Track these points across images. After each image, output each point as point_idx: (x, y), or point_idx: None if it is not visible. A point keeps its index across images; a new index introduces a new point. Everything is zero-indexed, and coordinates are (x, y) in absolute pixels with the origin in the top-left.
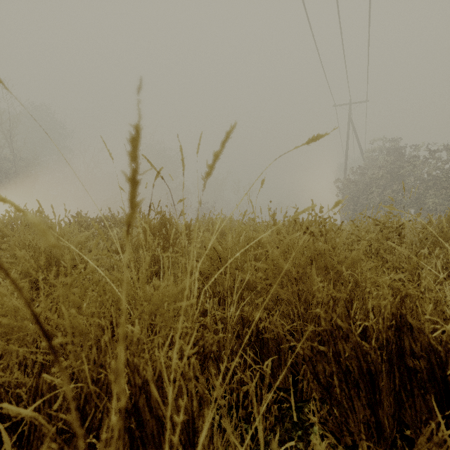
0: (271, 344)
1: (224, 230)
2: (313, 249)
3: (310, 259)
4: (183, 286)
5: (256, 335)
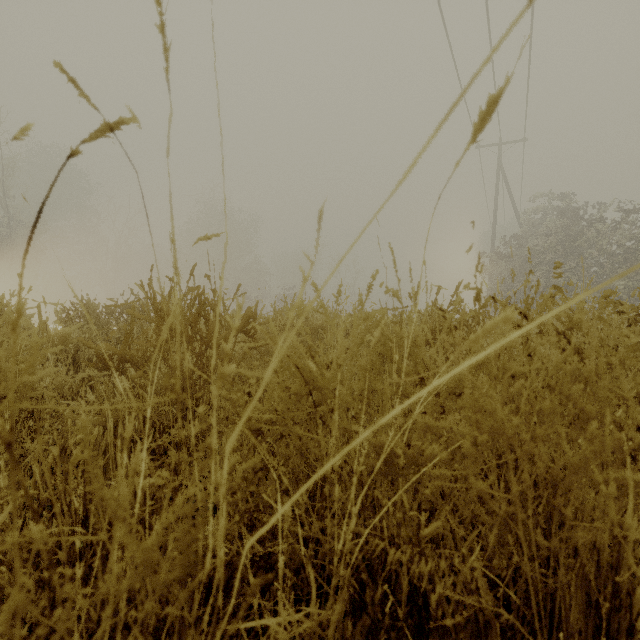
0: (455, 634)
1: (319, 326)
2: (573, 370)
3: (533, 391)
4: (180, 514)
5: (410, 600)
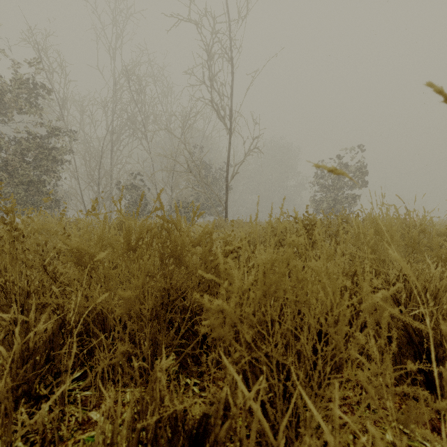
0: None
1: None
2: None
3: None
4: None
5: None
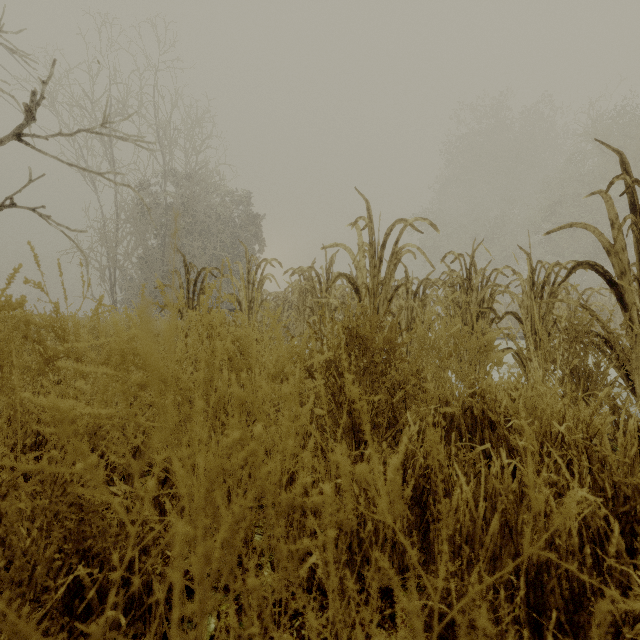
0: None
1: None
2: None
3: None
4: None
5: None
